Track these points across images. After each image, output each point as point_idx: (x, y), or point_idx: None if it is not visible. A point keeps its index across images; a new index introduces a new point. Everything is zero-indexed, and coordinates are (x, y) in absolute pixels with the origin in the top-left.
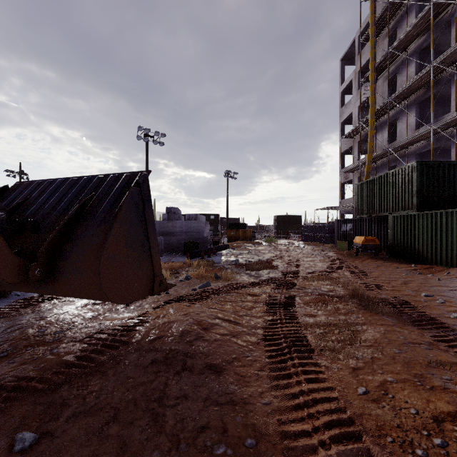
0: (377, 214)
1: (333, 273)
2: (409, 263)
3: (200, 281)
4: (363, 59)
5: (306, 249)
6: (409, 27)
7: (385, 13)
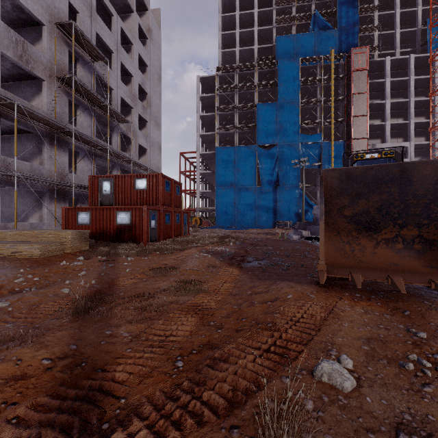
0: None
1: None
2: None
3: None
4: None
5: None
6: None
7: None
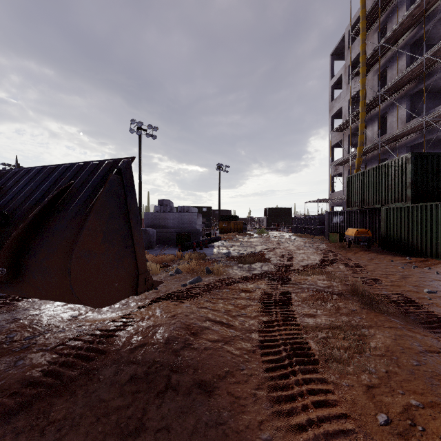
0: (369, 206)
1: (328, 266)
2: (403, 256)
3: (191, 275)
4: (353, 54)
5: (298, 241)
6: (400, 20)
7: (376, 7)
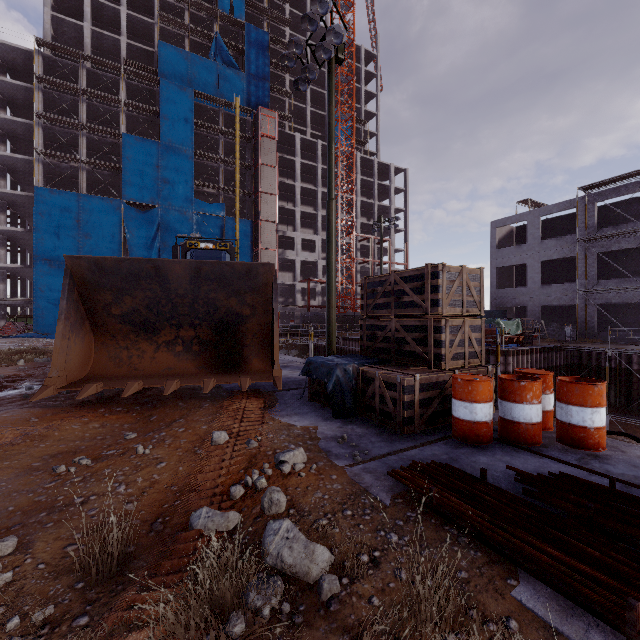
0: None
1: None
2: None
3: None
4: None
5: None
6: None
7: None
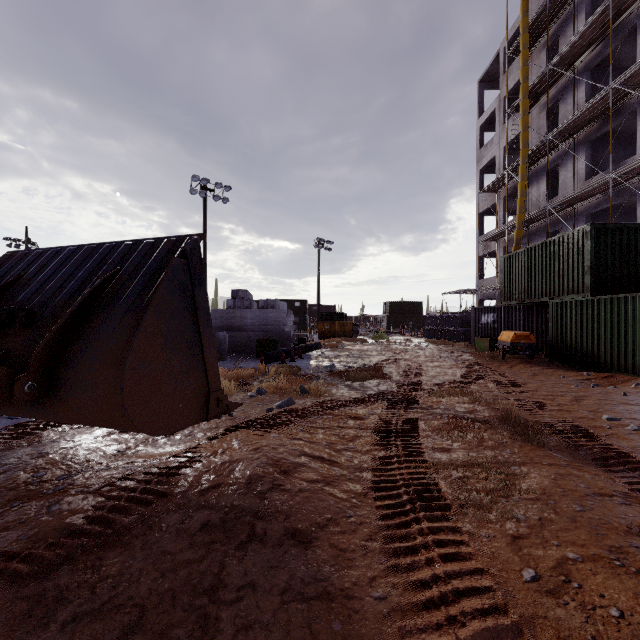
0: (532, 300)
1: (471, 384)
2: (579, 370)
3: (279, 397)
4: (510, 81)
5: (431, 350)
6: (577, 34)
7: (543, 14)
